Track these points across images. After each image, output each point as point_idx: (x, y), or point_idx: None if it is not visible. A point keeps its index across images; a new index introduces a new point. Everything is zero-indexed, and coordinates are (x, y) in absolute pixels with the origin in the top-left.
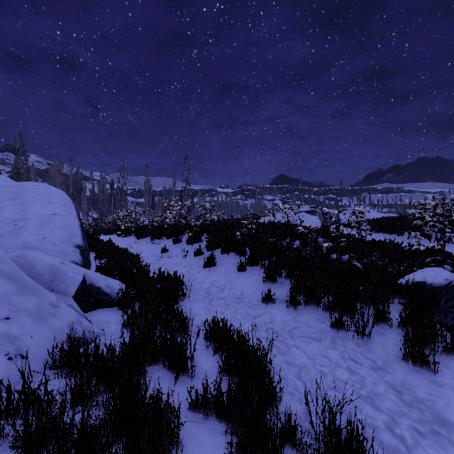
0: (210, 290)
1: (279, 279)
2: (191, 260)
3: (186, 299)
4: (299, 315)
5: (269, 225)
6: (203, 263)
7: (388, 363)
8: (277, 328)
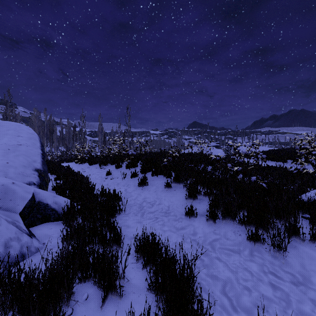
0: (142, 205)
1: (198, 196)
2: (129, 181)
3: (122, 212)
4: (218, 228)
5: (188, 154)
6: (138, 183)
7: (307, 278)
8: (199, 239)
